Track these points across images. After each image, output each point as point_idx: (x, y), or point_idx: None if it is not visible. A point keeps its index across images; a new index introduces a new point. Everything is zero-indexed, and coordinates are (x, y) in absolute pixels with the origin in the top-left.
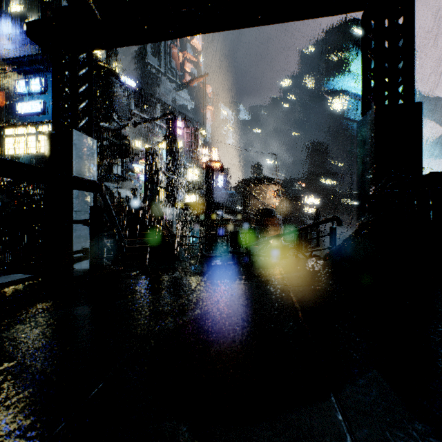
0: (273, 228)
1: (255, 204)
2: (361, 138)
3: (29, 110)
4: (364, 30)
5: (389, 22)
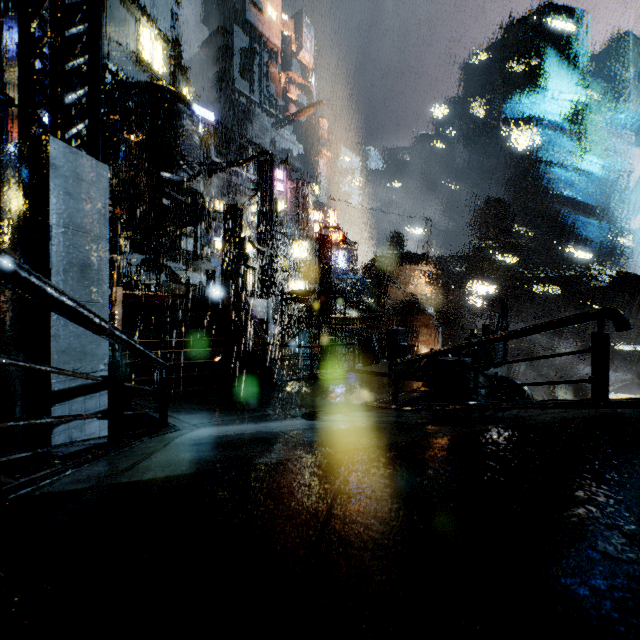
0: (425, 332)
1: (394, 294)
2: None
3: None
4: None
5: None
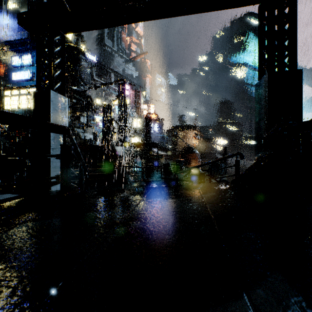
0: (194, 161)
1: (180, 143)
2: (258, 96)
3: (21, 78)
4: (260, 17)
5: (278, 12)
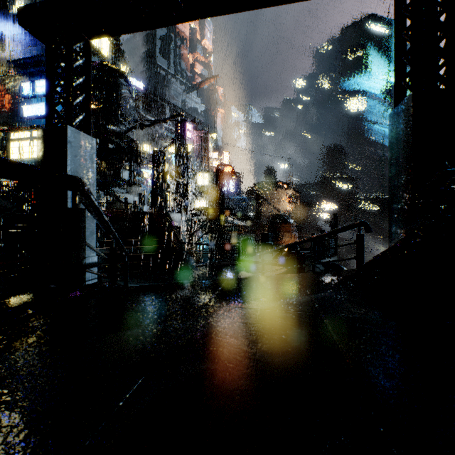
0: (287, 235)
1: (267, 209)
2: (394, 131)
3: (34, 113)
4: (397, 6)
5: None
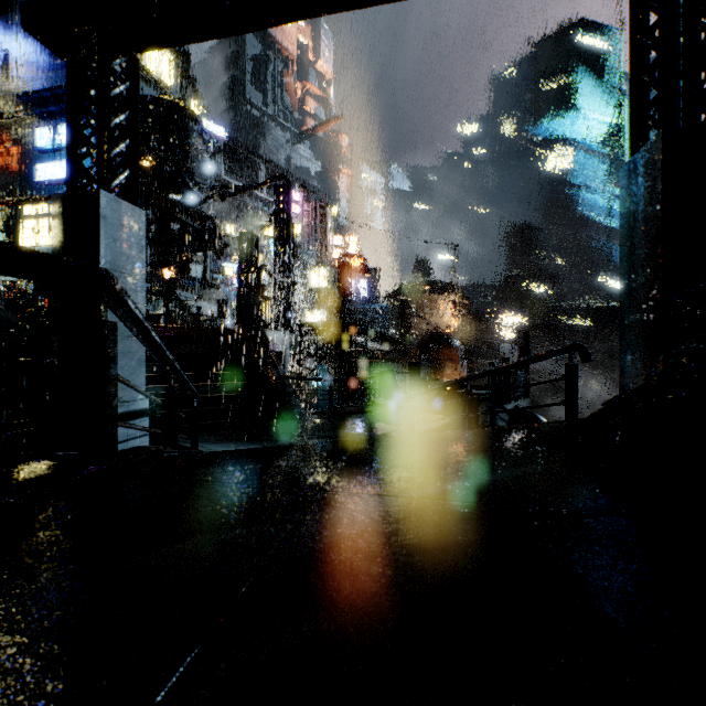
0: (450, 366)
1: (419, 325)
2: (629, 196)
3: (56, 176)
4: None
5: None
